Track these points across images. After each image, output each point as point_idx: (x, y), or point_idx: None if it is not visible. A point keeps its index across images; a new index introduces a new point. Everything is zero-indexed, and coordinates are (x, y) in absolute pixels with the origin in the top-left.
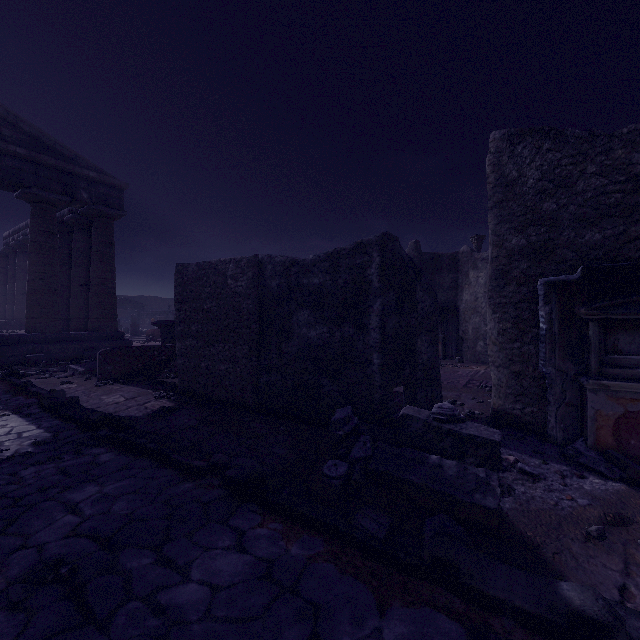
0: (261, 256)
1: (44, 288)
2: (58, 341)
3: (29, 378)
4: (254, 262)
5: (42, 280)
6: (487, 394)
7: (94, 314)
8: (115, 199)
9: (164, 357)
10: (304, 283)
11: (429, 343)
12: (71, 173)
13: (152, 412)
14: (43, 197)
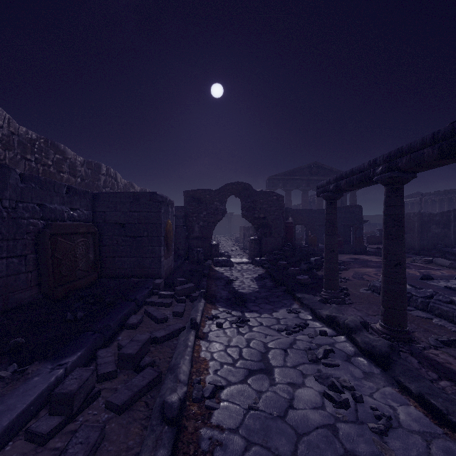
0: (421, 212)
1: None
2: None
3: None
4: (419, 213)
5: None
6: None
7: None
8: None
9: None
10: (434, 219)
11: None
12: None
13: None
14: None
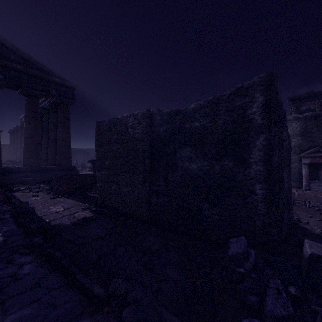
0: (152, 110)
1: (32, 142)
2: (39, 171)
3: (18, 192)
4: (147, 114)
5: (31, 138)
6: (318, 213)
7: (59, 156)
8: (70, 94)
9: (92, 181)
10: (186, 127)
11: (287, 175)
12: (46, 79)
13: (76, 221)
14: (31, 92)
